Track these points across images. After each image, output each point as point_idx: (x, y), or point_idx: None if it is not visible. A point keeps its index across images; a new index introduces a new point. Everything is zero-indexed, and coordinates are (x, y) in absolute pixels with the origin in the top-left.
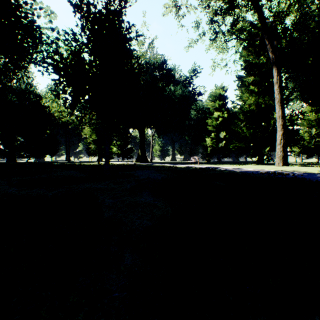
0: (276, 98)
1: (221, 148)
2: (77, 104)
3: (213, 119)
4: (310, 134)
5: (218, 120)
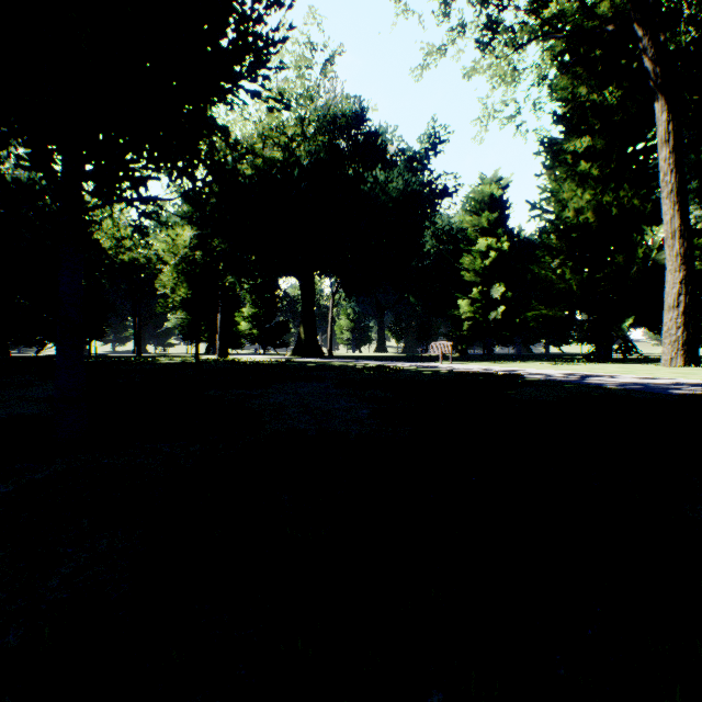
0: (664, 184)
1: (495, 324)
2: None
3: (475, 255)
4: None
5: (487, 258)
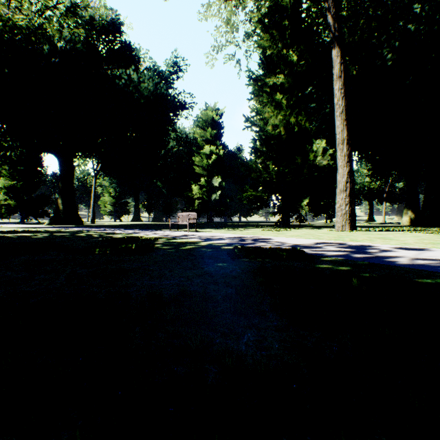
0: (338, 106)
1: (214, 202)
2: None
3: (203, 156)
4: None
5: (210, 159)
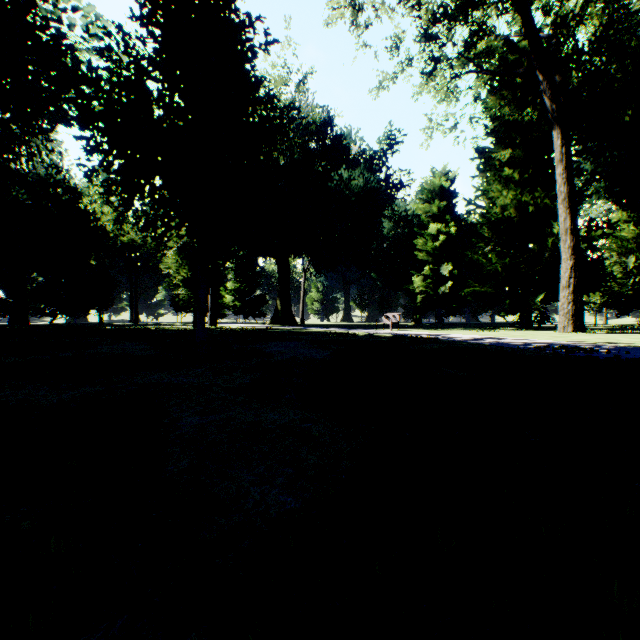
0: (559, 193)
1: (444, 297)
2: (135, 196)
3: (427, 238)
4: (625, 267)
5: (437, 240)
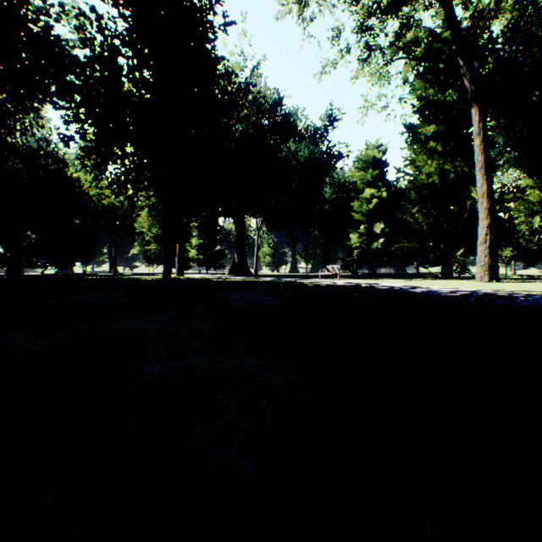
0: (477, 162)
1: (377, 251)
2: (109, 161)
3: (362, 201)
4: (531, 226)
5: (371, 203)
